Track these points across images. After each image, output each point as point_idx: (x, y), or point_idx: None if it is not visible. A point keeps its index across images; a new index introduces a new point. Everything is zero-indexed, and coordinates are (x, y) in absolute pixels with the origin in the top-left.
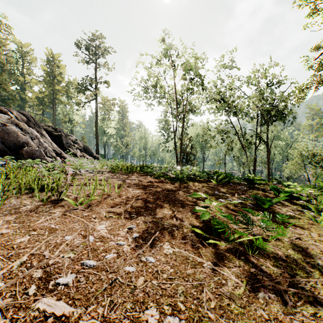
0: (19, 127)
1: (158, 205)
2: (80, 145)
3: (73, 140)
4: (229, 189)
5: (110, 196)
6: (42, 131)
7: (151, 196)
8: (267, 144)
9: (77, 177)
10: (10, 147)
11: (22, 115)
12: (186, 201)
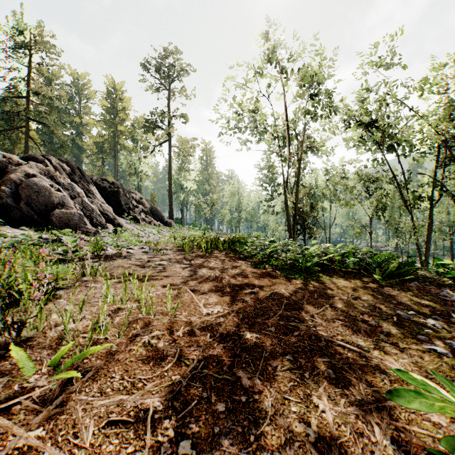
0: (56, 181)
1: (267, 378)
2: (146, 205)
3: (137, 198)
4: (422, 300)
5: (149, 326)
6: (90, 187)
7: (248, 328)
8: (454, 199)
9: (114, 263)
10: (38, 210)
11: (64, 165)
12: (342, 353)
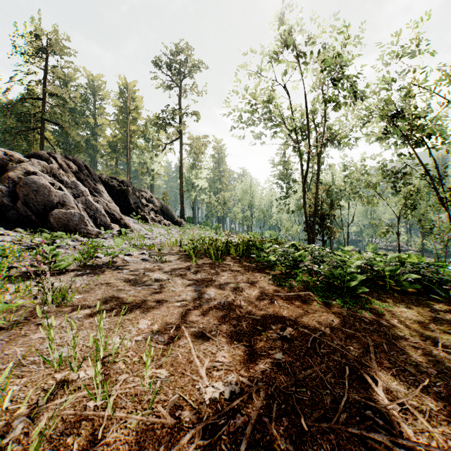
0: (58, 179)
1: None
2: (156, 204)
3: (147, 197)
4: None
5: (97, 443)
6: (97, 186)
7: None
8: None
9: (99, 278)
10: (36, 210)
11: (71, 163)
12: None
